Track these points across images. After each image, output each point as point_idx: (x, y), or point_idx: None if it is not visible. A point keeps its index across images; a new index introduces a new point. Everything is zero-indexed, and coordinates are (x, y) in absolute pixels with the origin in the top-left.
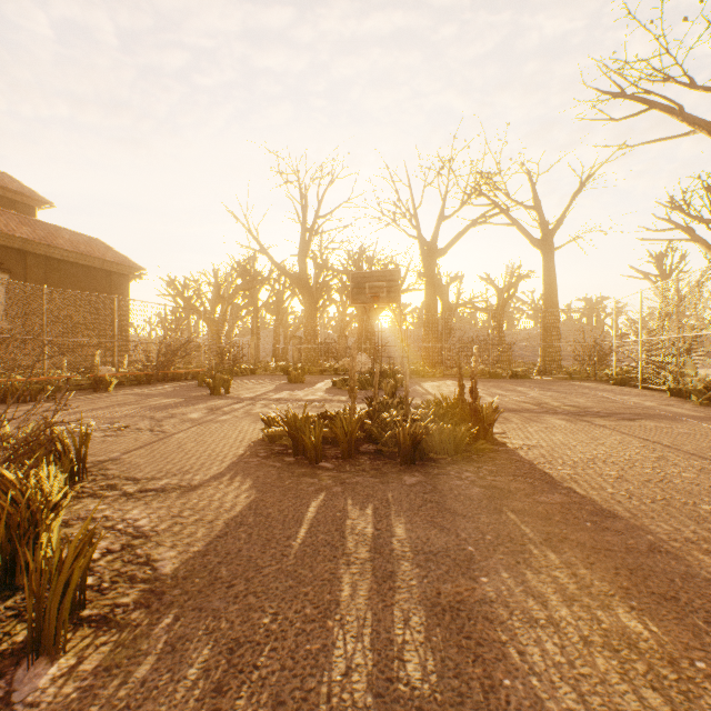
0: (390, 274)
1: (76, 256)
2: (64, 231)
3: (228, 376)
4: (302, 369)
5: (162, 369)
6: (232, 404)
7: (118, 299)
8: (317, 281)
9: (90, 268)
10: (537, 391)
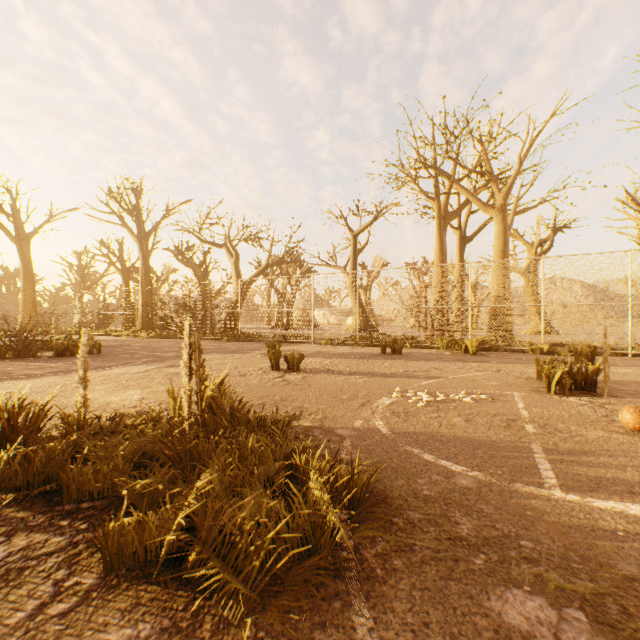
0: None
1: None
2: None
3: None
4: None
5: None
6: None
7: None
8: None
9: None
10: None
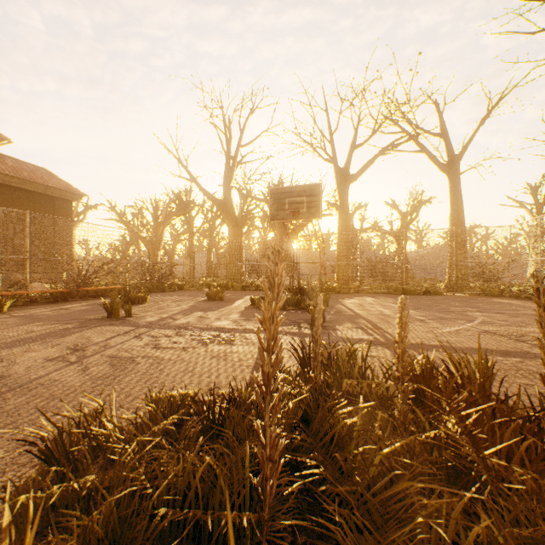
0: (310, 189)
1: (17, 181)
2: (9, 159)
3: (145, 293)
4: (226, 285)
5: (83, 286)
6: (112, 337)
7: (61, 222)
8: (242, 210)
9: (33, 193)
10: (477, 312)
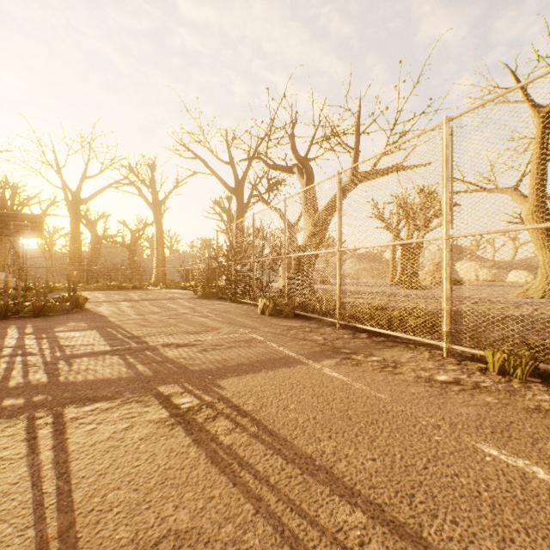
0: (35, 218)
1: None
2: None
3: None
4: None
5: None
6: None
7: None
8: None
9: None
10: (137, 294)
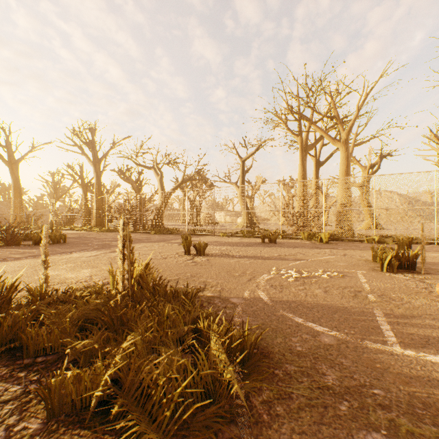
0: None
1: None
2: None
3: None
4: None
5: None
6: None
7: None
8: None
9: None
10: None
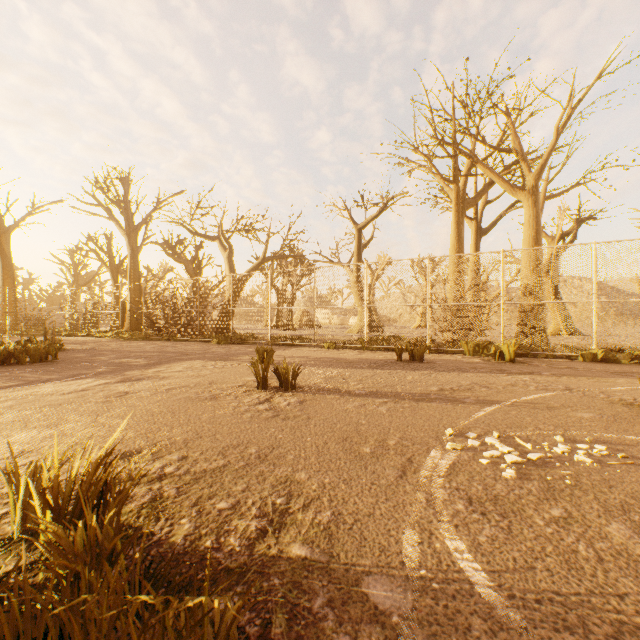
0: None
1: None
2: None
3: None
4: None
5: None
6: None
7: None
8: None
9: None
10: None
